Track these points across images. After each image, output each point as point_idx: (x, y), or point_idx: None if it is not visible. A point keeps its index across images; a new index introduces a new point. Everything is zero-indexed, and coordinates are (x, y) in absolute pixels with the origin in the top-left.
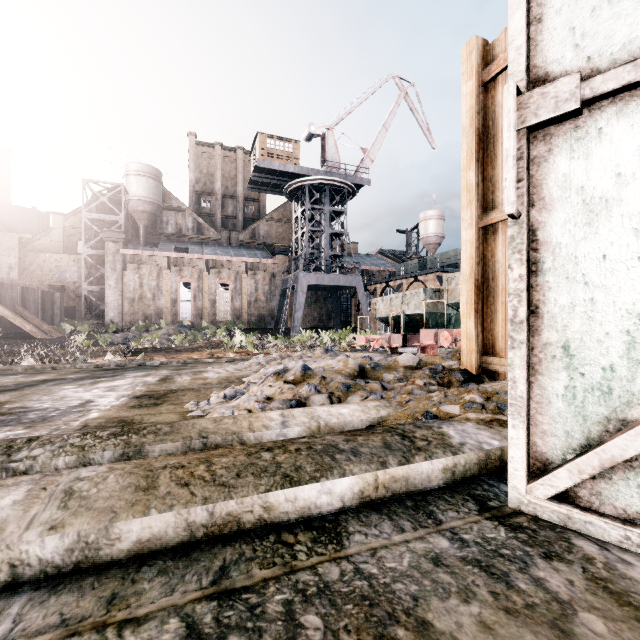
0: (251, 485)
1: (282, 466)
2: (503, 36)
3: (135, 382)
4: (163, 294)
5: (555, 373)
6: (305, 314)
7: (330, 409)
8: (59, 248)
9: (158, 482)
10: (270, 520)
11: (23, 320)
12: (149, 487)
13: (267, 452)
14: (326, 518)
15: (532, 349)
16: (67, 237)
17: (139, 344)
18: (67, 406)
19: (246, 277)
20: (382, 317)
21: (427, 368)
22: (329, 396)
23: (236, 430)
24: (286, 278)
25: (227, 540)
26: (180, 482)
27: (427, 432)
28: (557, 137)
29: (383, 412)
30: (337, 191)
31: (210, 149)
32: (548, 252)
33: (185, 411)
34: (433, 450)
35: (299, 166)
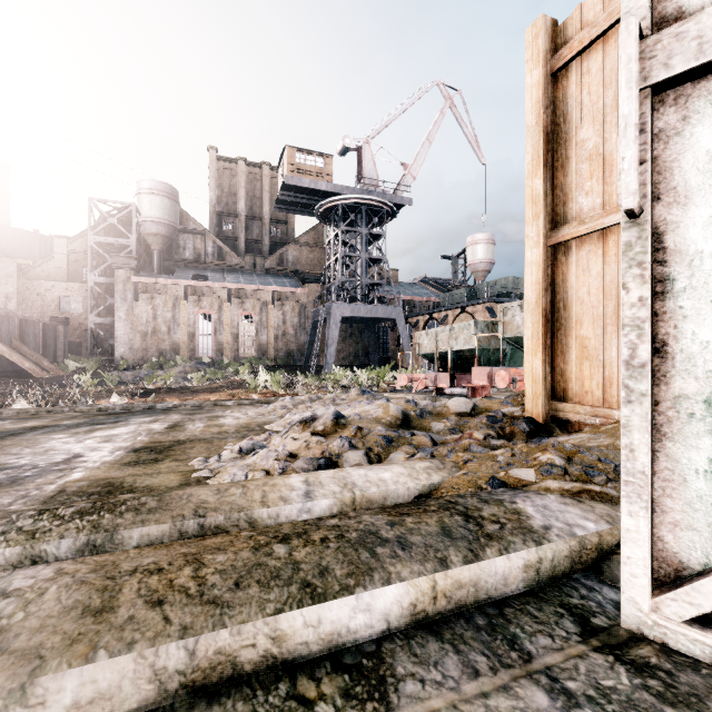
0: (254, 602)
1: (301, 568)
2: (577, 13)
3: (138, 430)
4: (179, 327)
5: (693, 439)
6: (339, 349)
7: (368, 473)
8: (63, 275)
9: (119, 599)
10: (281, 656)
11: (21, 356)
12: (103, 608)
13: (281, 544)
14: (363, 649)
15: (657, 404)
16: (72, 263)
17: (152, 383)
18: (48, 462)
19: (273, 308)
20: (426, 353)
21: (484, 416)
22: (366, 453)
23: (244, 505)
24: (317, 309)
25: (215, 693)
26: (151, 598)
27: (497, 510)
28: (697, 99)
29: (436, 477)
30: (375, 212)
31: (232, 165)
32: (682, 265)
33: (189, 470)
34: (509, 538)
35: (332, 183)
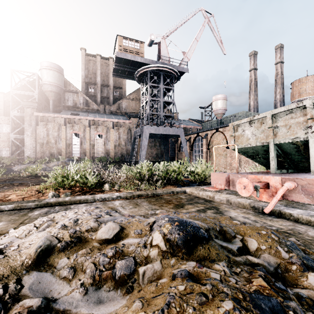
0: None
1: None
2: None
3: None
4: (61, 140)
5: None
6: (148, 153)
7: None
8: (1, 113)
9: None
10: None
11: None
12: None
13: None
14: None
15: None
16: (6, 107)
17: None
18: None
19: (113, 130)
20: (249, 147)
21: None
22: None
23: None
24: (136, 130)
25: None
26: None
27: None
28: None
29: None
30: (167, 76)
31: (94, 58)
32: None
33: None
34: None
35: (144, 58)
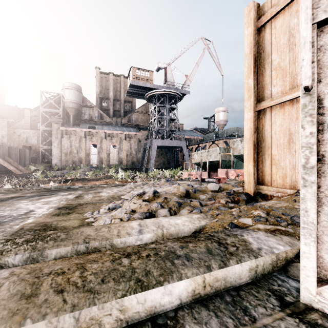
0: (111, 290)
1: (136, 271)
2: (269, 0)
3: (61, 198)
4: (82, 150)
5: None
6: (156, 161)
7: (170, 220)
8: (28, 126)
9: (40, 289)
10: (125, 319)
11: (9, 164)
12: (32, 294)
13: (126, 258)
14: (168, 315)
15: (319, 187)
16: (32, 121)
17: (69, 176)
18: (17, 214)
19: (125, 142)
20: (196, 162)
21: (225, 192)
22: (169, 210)
23: (109, 237)
24: (146, 142)
25: None
26: (57, 289)
27: (234, 239)
28: None
29: (203, 222)
30: (172, 97)
31: (107, 75)
32: None
33: (84, 218)
34: (241, 254)
35: (153, 84)
